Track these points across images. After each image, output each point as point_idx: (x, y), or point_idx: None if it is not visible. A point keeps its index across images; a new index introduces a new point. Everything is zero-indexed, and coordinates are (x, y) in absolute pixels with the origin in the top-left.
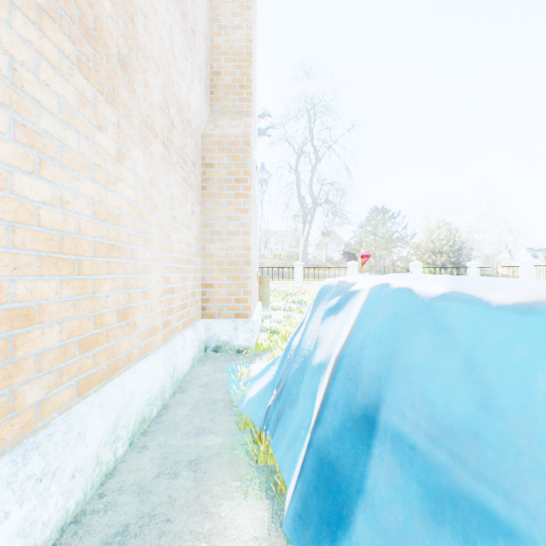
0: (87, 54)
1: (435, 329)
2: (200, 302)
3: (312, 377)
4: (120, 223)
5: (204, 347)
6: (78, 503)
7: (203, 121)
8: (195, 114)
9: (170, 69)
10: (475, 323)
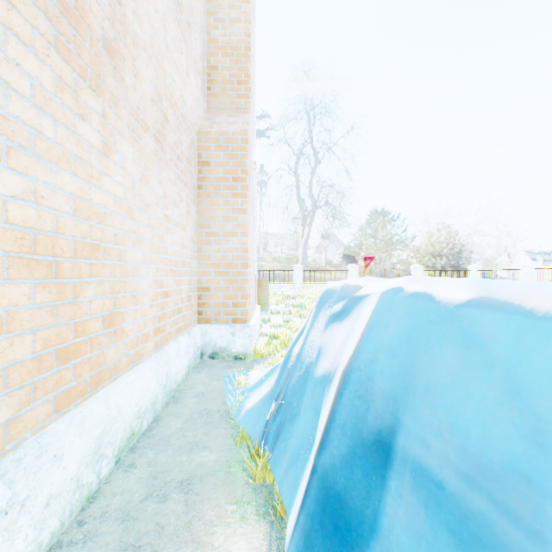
0: (66, 34)
1: (463, 342)
2: (195, 306)
3: (315, 390)
4: (106, 221)
5: (200, 354)
6: (54, 534)
7: (199, 117)
8: (191, 110)
9: (163, 60)
10: (517, 337)
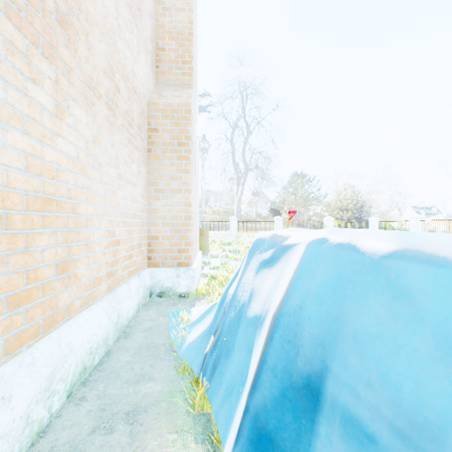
0: (17, 2)
1: (390, 293)
2: (145, 252)
3: (247, 329)
4: (59, 177)
5: (149, 293)
6: None
7: (149, 91)
8: (141, 84)
9: (115, 37)
10: (447, 290)
